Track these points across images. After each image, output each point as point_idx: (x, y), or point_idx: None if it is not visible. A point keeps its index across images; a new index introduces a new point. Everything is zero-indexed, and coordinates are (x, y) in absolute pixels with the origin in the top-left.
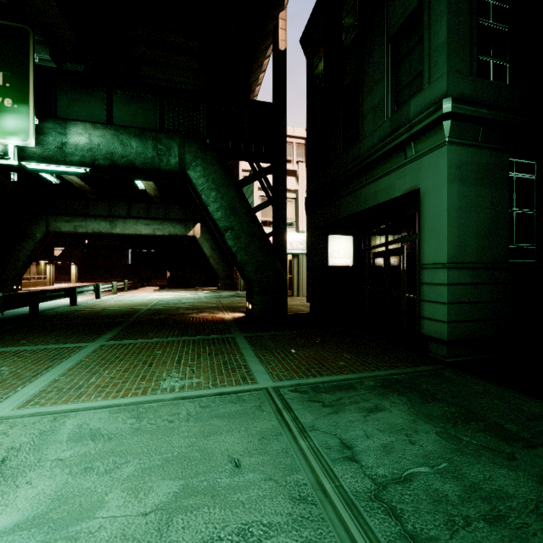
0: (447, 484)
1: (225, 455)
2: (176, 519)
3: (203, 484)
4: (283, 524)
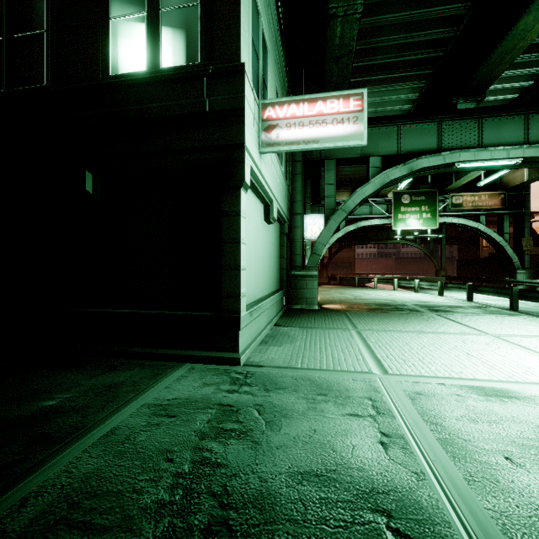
0: (325, 407)
1: (535, 474)
2: (533, 436)
3: (533, 452)
4: (447, 418)
